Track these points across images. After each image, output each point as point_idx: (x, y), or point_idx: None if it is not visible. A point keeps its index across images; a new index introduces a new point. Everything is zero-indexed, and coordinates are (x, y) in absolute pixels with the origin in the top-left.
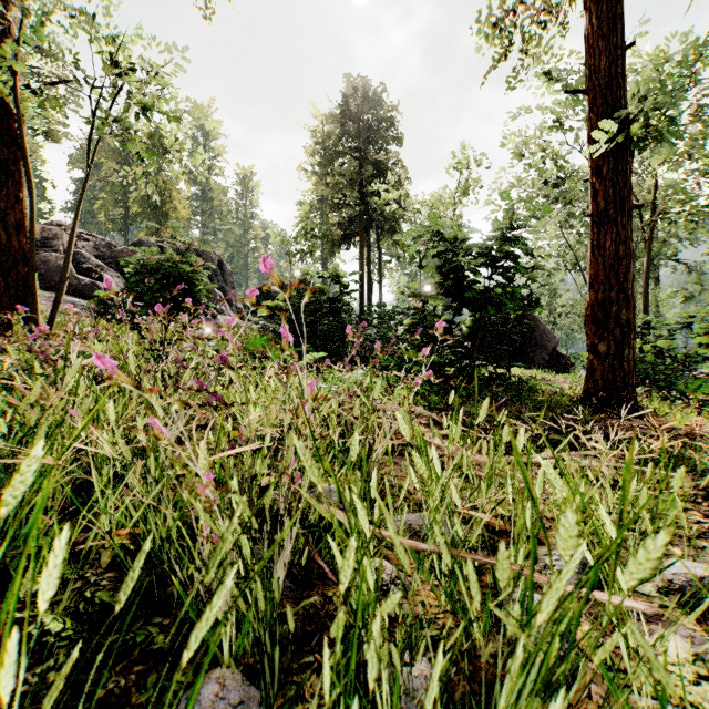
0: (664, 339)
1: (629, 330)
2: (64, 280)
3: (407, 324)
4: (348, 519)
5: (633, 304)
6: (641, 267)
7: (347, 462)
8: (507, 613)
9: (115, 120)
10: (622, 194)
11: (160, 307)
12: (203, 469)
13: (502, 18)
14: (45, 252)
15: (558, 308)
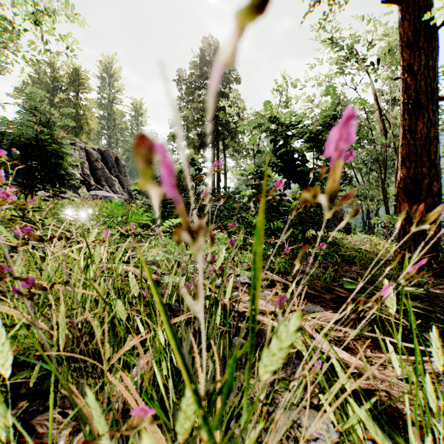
0: None
1: (439, 200)
2: None
3: (250, 195)
4: None
5: (438, 178)
6: (389, 167)
7: None
8: None
9: None
10: (430, 86)
11: None
12: None
13: None
14: None
15: None
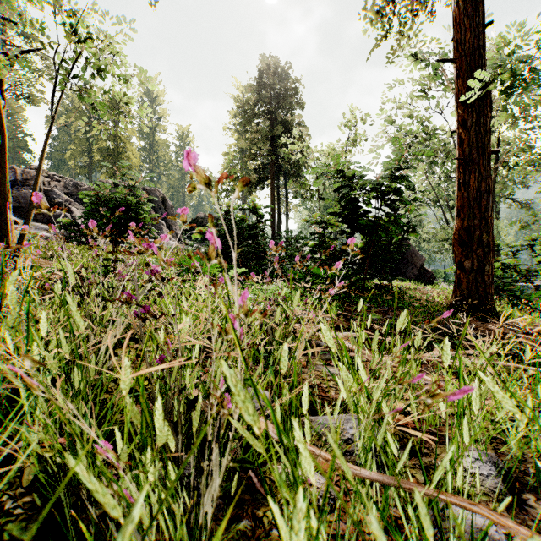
0: (509, 258)
1: (489, 250)
2: (32, 209)
3: (311, 245)
4: (293, 468)
5: (491, 229)
6: None
7: (270, 366)
8: (444, 533)
9: (73, 76)
10: (483, 142)
11: (94, 222)
12: (124, 389)
13: (384, 7)
14: (25, 189)
15: (422, 235)
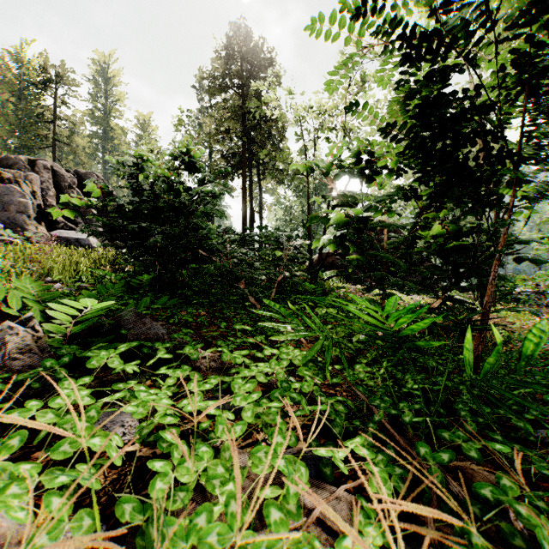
0: None
1: None
2: None
3: (334, 220)
4: None
5: None
6: None
7: None
8: None
9: None
10: None
11: None
12: None
13: None
14: None
15: None
